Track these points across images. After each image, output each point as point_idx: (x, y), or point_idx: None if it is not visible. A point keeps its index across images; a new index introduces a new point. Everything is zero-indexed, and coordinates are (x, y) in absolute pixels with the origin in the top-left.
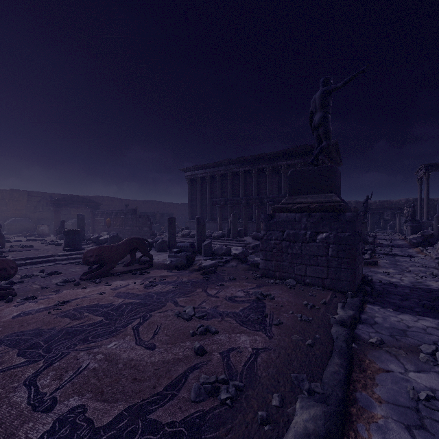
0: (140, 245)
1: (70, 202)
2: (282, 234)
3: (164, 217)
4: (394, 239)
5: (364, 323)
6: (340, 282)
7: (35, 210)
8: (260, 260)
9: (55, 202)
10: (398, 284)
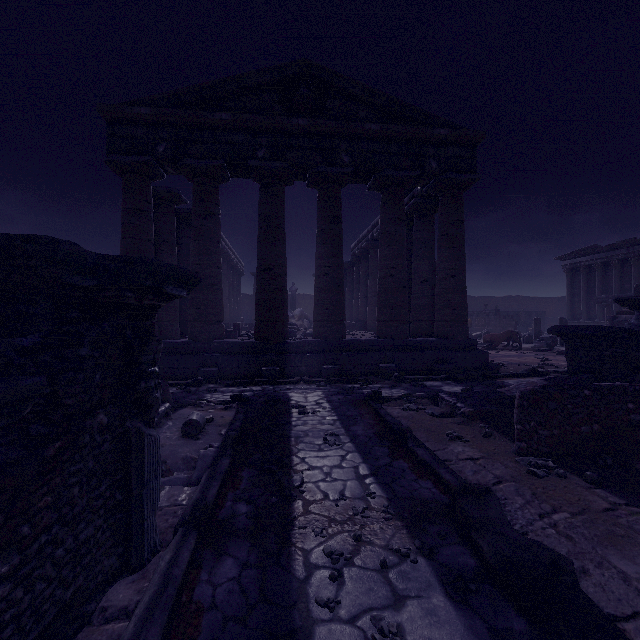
0: (513, 335)
1: None
2: None
3: (531, 316)
4: None
5: None
6: None
7: None
8: None
9: None
10: None
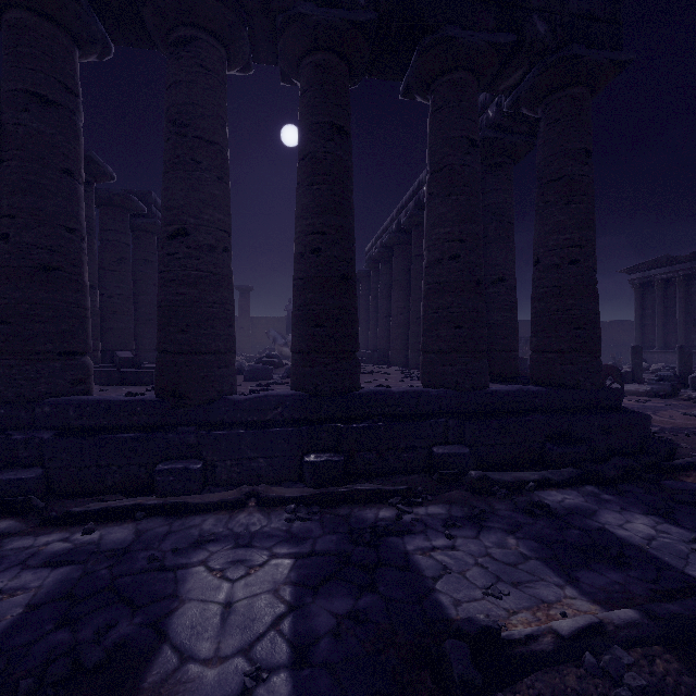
0: (613, 372)
1: None
2: None
3: None
4: None
5: None
6: None
7: None
8: None
9: None
10: None
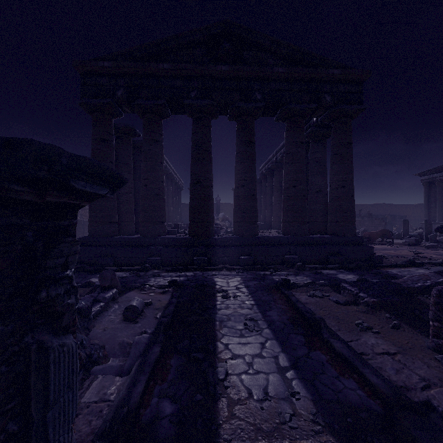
0: (387, 233)
1: None
2: None
3: (395, 219)
4: None
5: None
6: None
7: None
8: None
9: None
10: None
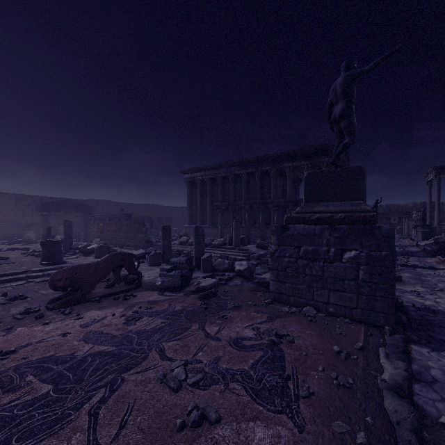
0: (125, 262)
1: (60, 206)
2: (299, 250)
3: (162, 221)
4: (405, 245)
5: (419, 380)
6: (374, 313)
7: (24, 214)
8: (270, 282)
9: (44, 206)
10: (436, 309)
